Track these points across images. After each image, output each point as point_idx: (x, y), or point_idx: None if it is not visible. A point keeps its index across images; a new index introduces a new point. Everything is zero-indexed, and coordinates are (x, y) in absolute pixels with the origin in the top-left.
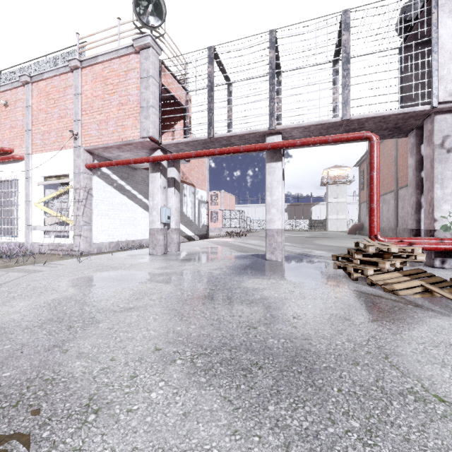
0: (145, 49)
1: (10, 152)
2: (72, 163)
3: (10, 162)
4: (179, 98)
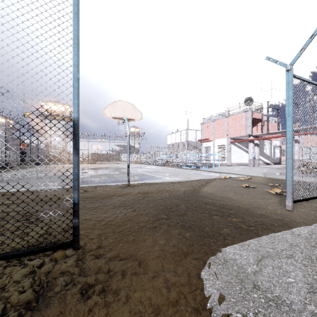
0: (247, 111)
1: (208, 139)
2: (226, 142)
3: (208, 142)
4: (258, 118)
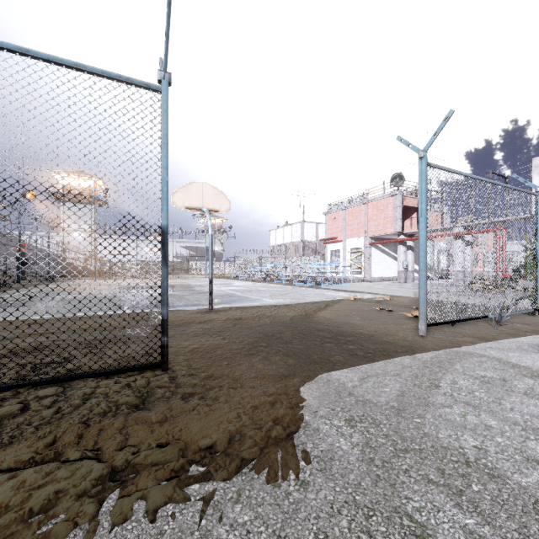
0: (395, 195)
1: (336, 238)
2: (363, 243)
3: (336, 242)
4: (413, 205)
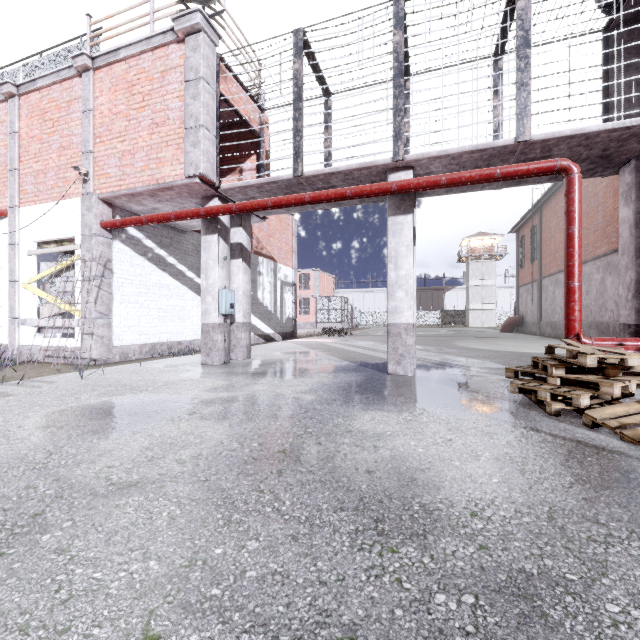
0: (193, 35)
1: None
2: (80, 220)
3: None
4: (248, 119)
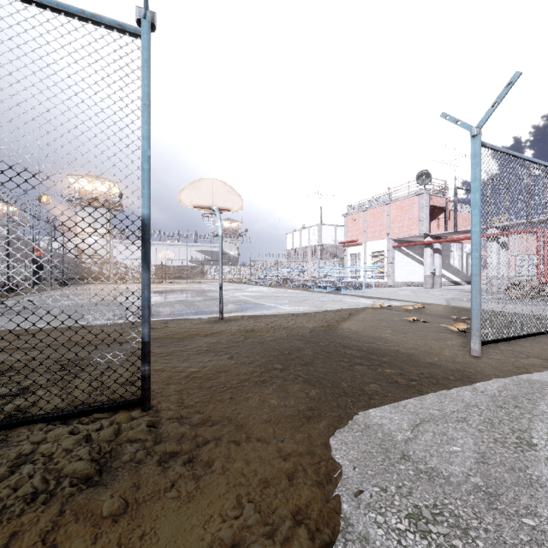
0: (421, 194)
1: (356, 241)
2: (386, 246)
3: (356, 246)
4: (440, 205)
